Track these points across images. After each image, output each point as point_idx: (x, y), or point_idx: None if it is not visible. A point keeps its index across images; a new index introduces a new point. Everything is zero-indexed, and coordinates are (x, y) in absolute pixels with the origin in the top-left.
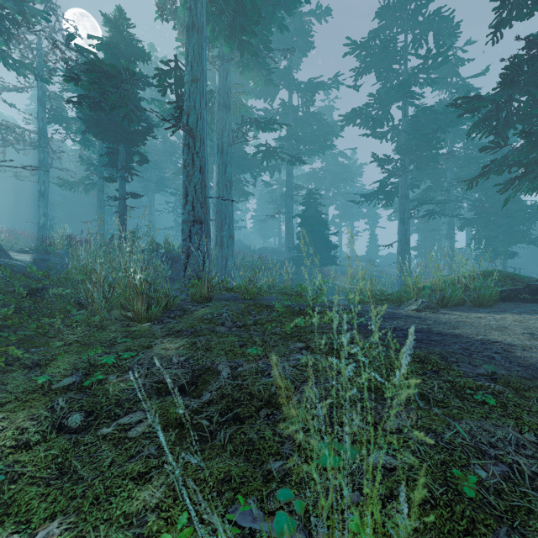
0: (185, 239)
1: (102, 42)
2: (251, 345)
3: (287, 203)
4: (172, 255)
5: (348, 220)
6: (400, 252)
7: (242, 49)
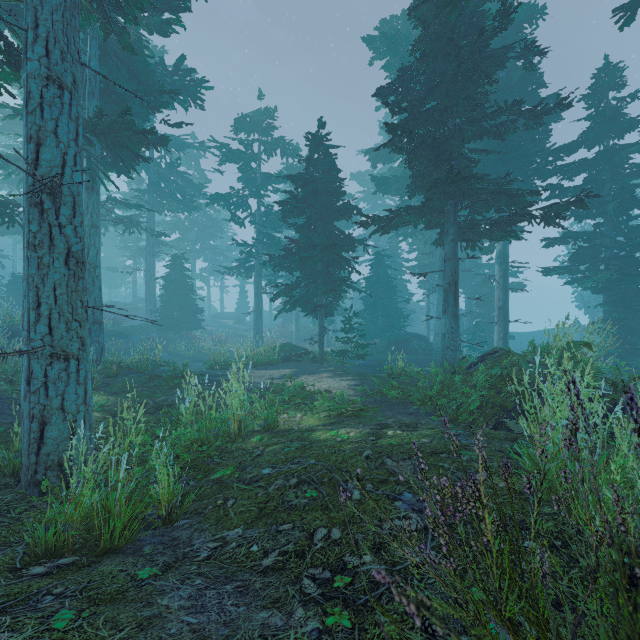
0: None
1: None
2: (157, 392)
3: (147, 260)
4: (17, 330)
5: (218, 274)
6: (256, 320)
7: (120, 173)
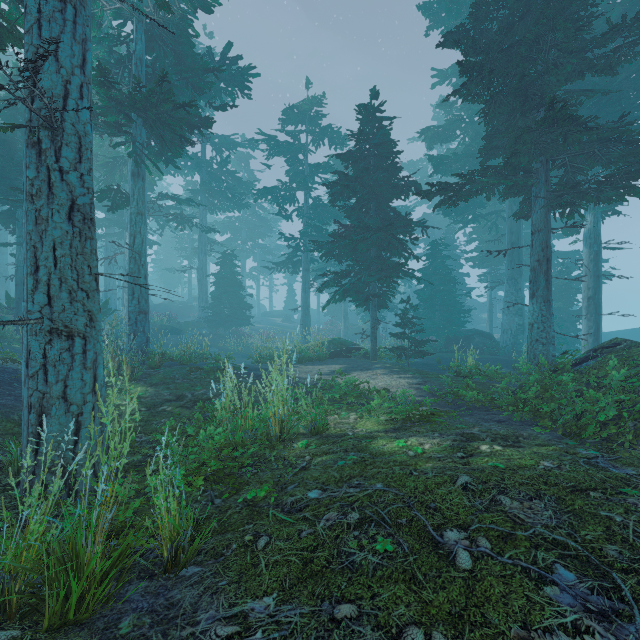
0: (132, 325)
1: (1, 105)
2: (196, 385)
3: (200, 258)
4: None
5: (267, 273)
6: (303, 316)
7: (168, 163)
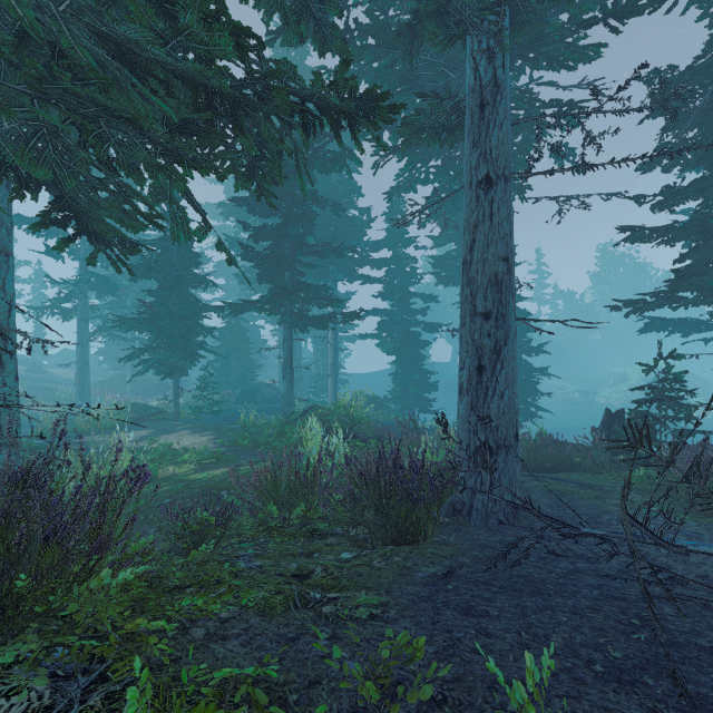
0: None
1: None
2: None
3: None
4: None
5: None
6: (79, 373)
7: None
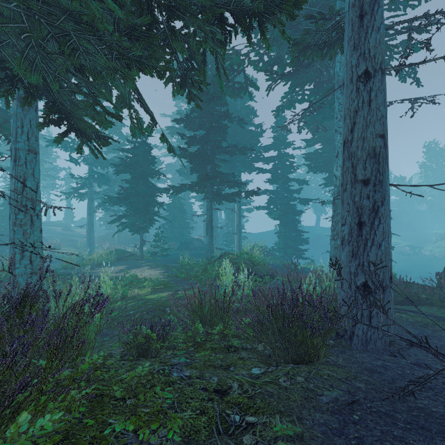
0: None
1: None
2: None
3: None
4: None
5: (45, 189)
6: (88, 231)
7: None
